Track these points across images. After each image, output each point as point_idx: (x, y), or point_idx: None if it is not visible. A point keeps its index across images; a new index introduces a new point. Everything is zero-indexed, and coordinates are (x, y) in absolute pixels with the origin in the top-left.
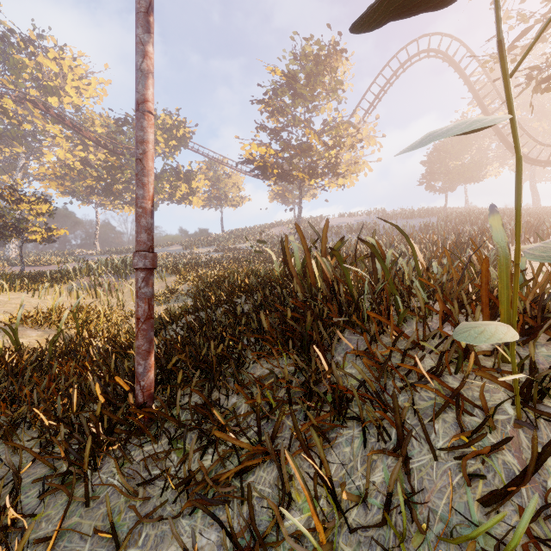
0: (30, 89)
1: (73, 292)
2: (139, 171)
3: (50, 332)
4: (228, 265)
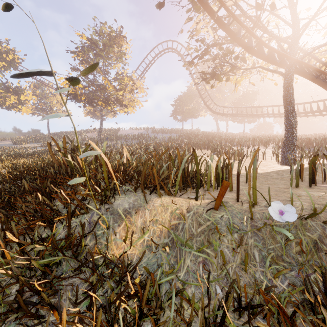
0: None
1: None
2: None
3: None
4: (46, 156)
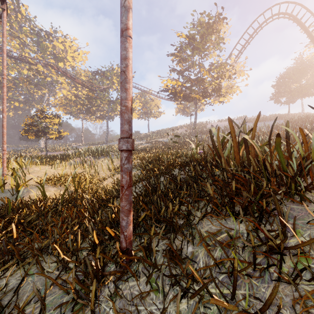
0: (50, 59)
1: (71, 165)
2: (123, 80)
3: (60, 189)
4: (155, 151)
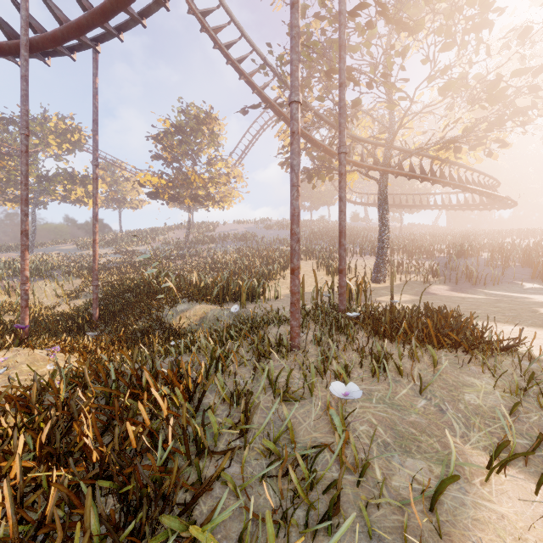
0: None
1: None
2: (94, 259)
3: (6, 317)
4: (125, 270)
